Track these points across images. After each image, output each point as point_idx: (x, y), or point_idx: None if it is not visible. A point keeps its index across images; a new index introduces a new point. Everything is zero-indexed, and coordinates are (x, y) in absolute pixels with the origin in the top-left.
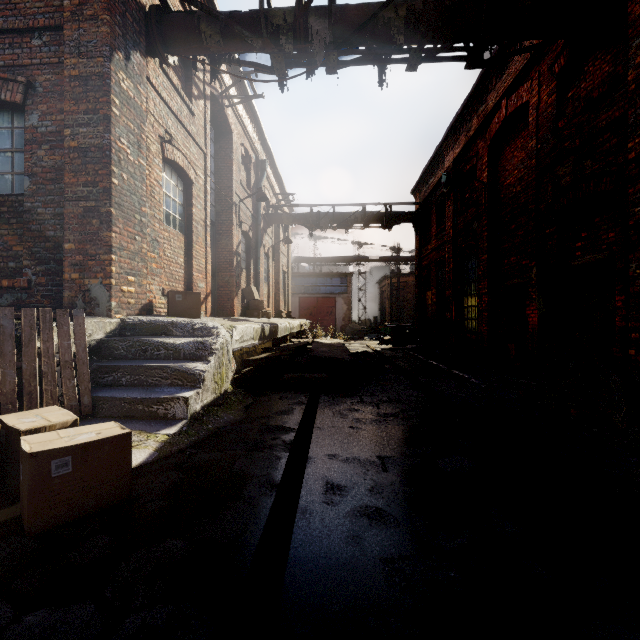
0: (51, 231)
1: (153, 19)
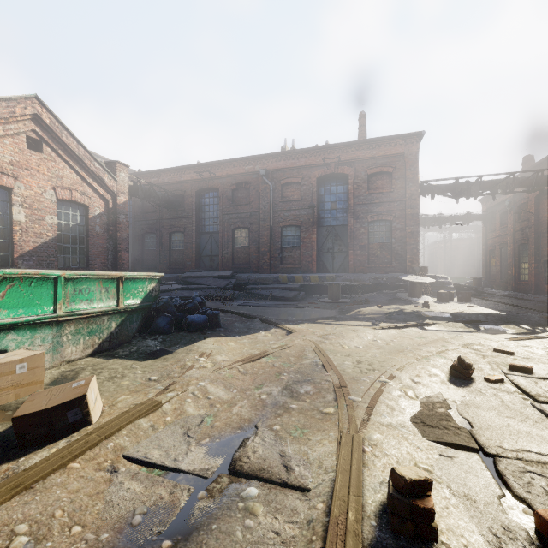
0: (400, 252)
1: (420, 190)
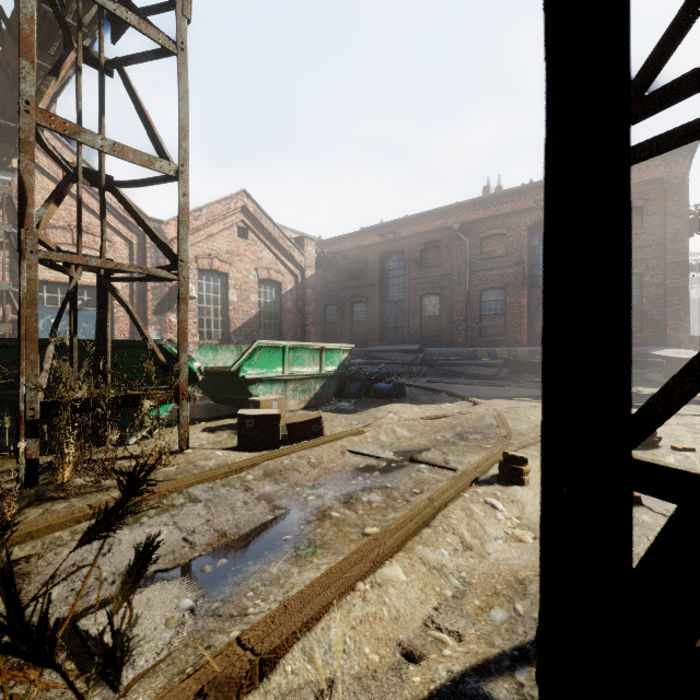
0: (656, 317)
1: (693, 226)
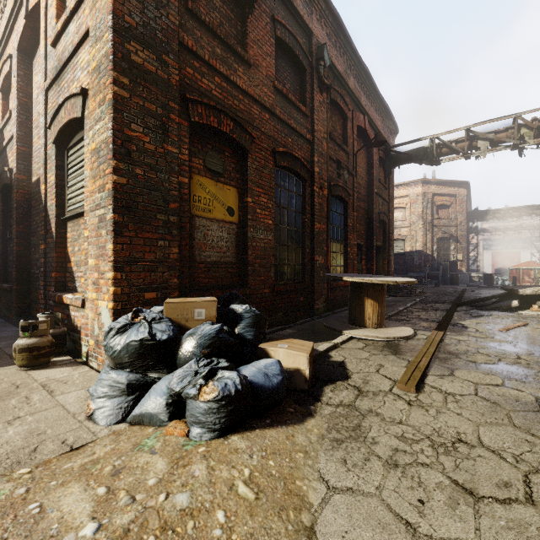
0: None
1: None
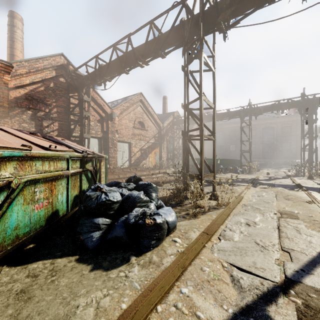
0: (294, 152)
1: None
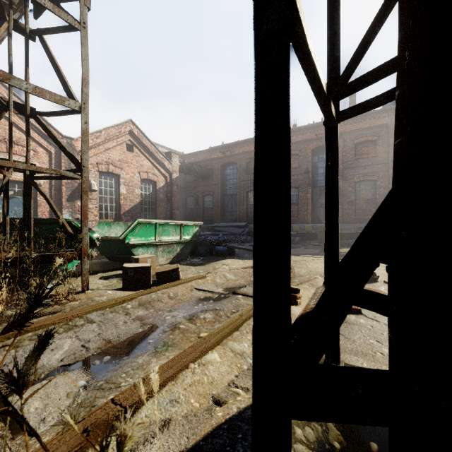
0: None
1: None
